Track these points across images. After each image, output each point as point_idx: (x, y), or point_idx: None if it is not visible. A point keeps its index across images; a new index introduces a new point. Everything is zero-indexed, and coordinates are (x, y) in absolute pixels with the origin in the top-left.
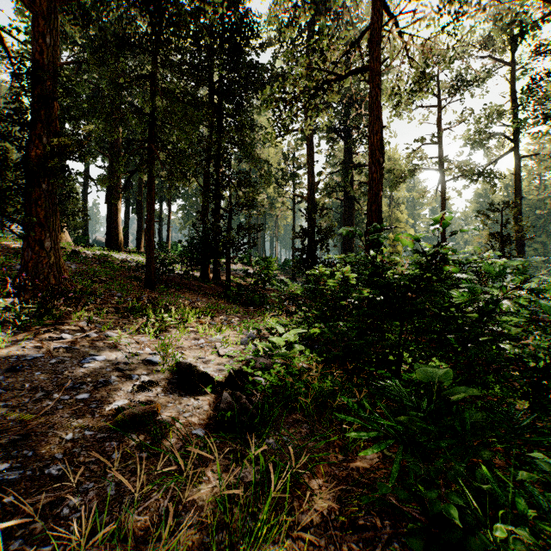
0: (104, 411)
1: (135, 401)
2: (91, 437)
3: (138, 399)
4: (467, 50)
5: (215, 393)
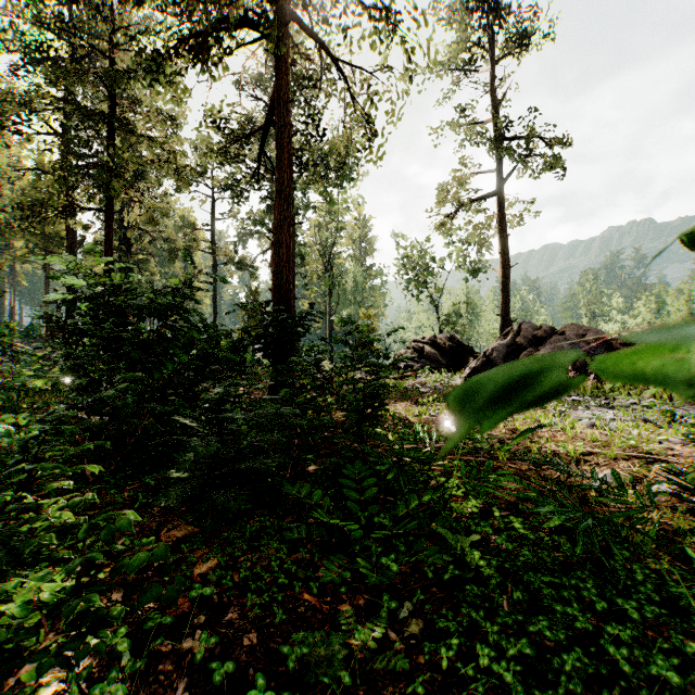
0: None
1: None
2: None
3: None
4: None
5: None
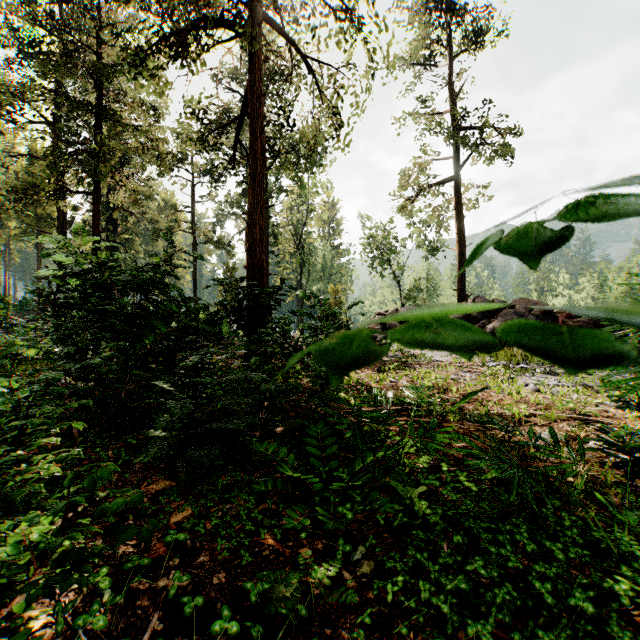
0: None
1: None
2: None
3: None
4: None
5: None
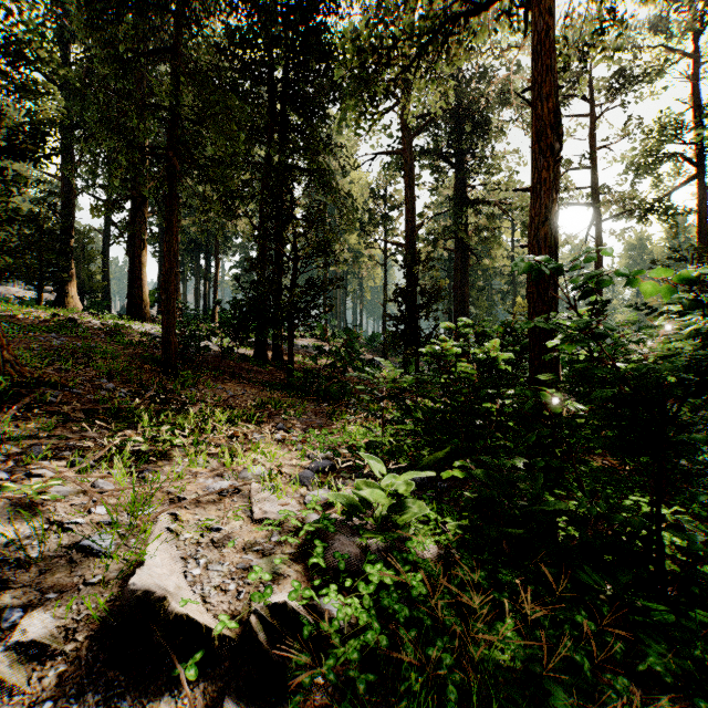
0: None
1: None
2: None
3: None
4: (630, 38)
5: (211, 676)
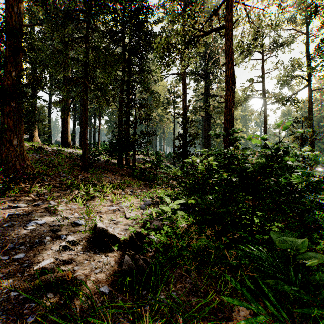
0: (33, 269)
1: (59, 259)
2: (15, 298)
3: (61, 258)
4: (279, 25)
5: (121, 250)
